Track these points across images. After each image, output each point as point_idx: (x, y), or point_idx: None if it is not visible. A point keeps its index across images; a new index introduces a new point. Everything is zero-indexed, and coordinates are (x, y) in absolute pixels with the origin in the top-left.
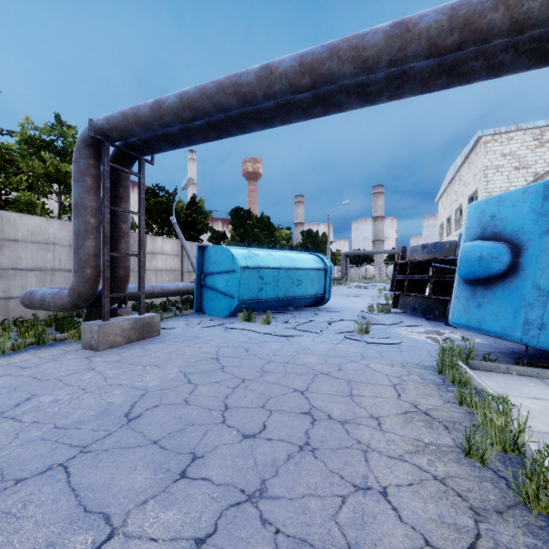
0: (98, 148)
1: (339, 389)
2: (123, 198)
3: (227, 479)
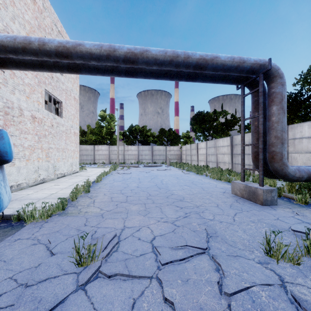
0: (249, 88)
1: (116, 198)
2: (268, 104)
3: (130, 187)
